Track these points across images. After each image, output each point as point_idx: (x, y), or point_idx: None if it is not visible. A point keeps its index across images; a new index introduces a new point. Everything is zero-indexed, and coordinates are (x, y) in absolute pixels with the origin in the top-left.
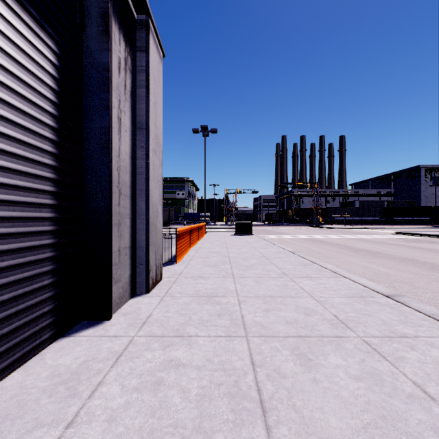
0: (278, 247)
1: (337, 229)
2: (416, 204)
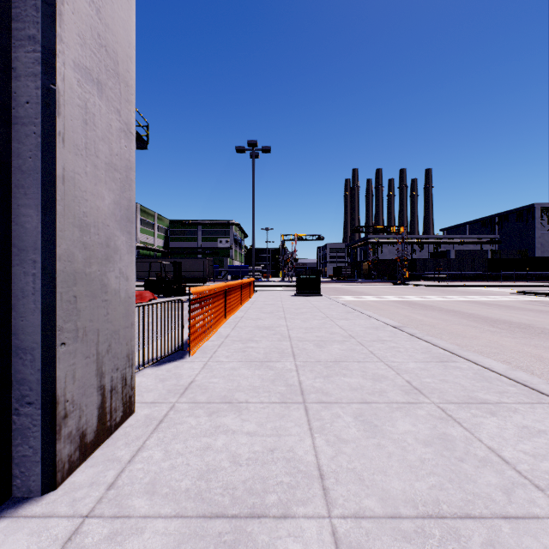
0: (367, 316)
1: (432, 287)
2: (528, 254)
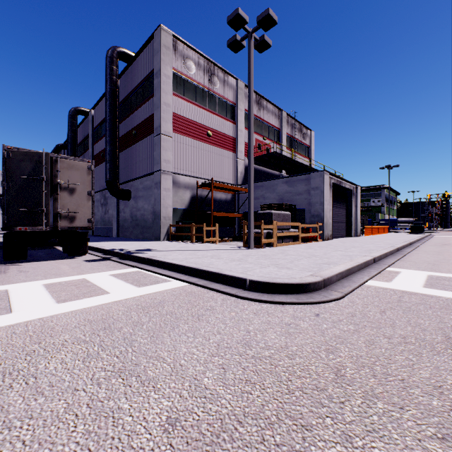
0: (418, 236)
1: None
2: None
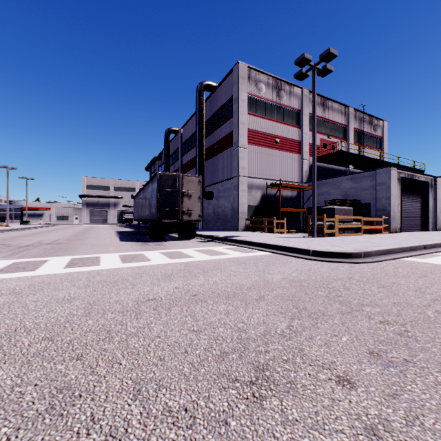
0: None
1: None
2: None
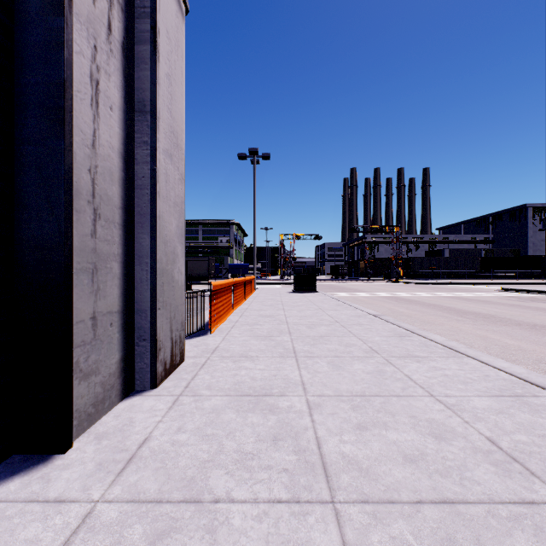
0: (354, 308)
1: (424, 285)
2: (521, 253)
